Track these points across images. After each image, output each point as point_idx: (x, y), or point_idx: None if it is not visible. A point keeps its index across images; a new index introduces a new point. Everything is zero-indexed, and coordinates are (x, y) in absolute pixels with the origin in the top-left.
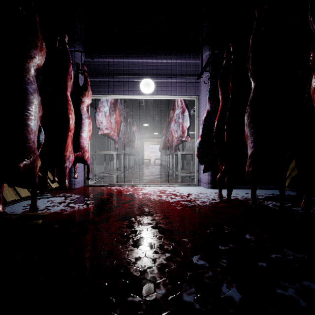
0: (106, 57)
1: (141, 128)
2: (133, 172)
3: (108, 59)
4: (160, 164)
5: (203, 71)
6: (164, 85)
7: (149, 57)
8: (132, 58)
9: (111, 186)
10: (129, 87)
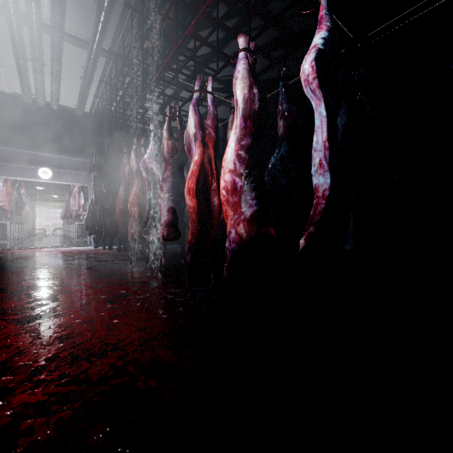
0: (2, 145)
1: (31, 186)
2: (23, 243)
3: (5, 147)
4: (63, 235)
5: (91, 171)
6: (61, 174)
7: (48, 152)
8: (31, 150)
9: (8, 250)
10: (28, 172)
